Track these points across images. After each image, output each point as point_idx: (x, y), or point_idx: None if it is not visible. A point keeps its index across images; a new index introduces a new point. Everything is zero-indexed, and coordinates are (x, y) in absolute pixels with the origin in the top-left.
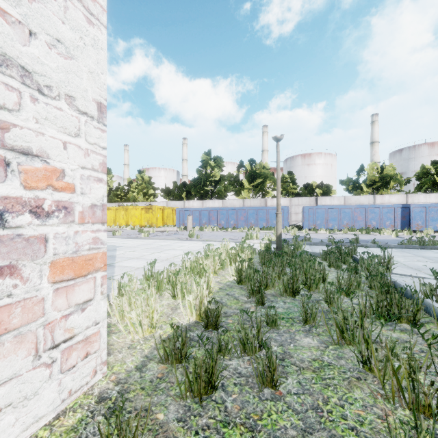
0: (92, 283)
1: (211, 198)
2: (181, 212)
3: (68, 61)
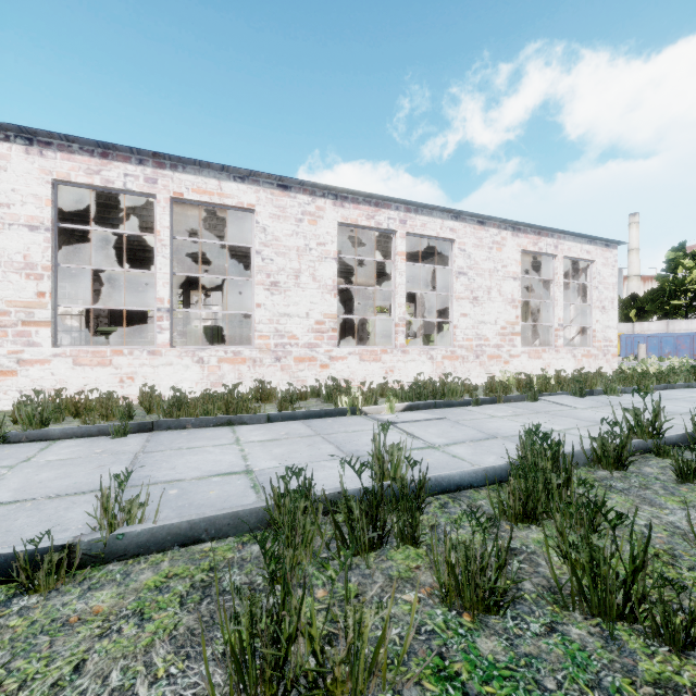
0: (615, 359)
1: (685, 316)
2: (627, 339)
3: (612, 321)
